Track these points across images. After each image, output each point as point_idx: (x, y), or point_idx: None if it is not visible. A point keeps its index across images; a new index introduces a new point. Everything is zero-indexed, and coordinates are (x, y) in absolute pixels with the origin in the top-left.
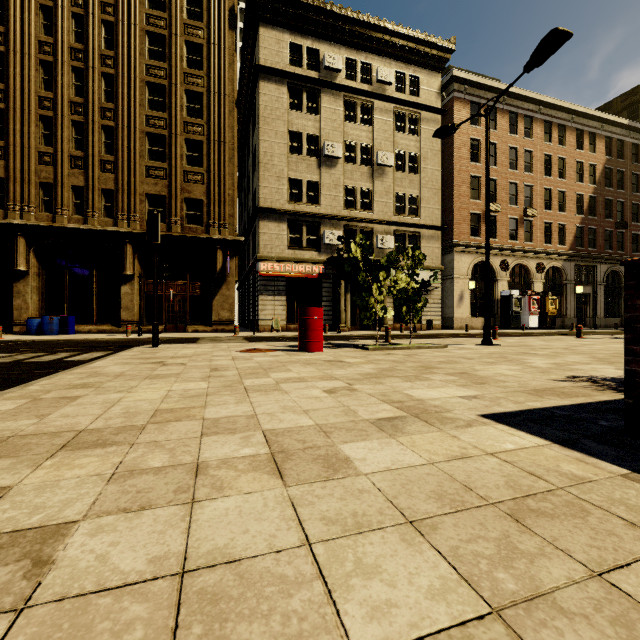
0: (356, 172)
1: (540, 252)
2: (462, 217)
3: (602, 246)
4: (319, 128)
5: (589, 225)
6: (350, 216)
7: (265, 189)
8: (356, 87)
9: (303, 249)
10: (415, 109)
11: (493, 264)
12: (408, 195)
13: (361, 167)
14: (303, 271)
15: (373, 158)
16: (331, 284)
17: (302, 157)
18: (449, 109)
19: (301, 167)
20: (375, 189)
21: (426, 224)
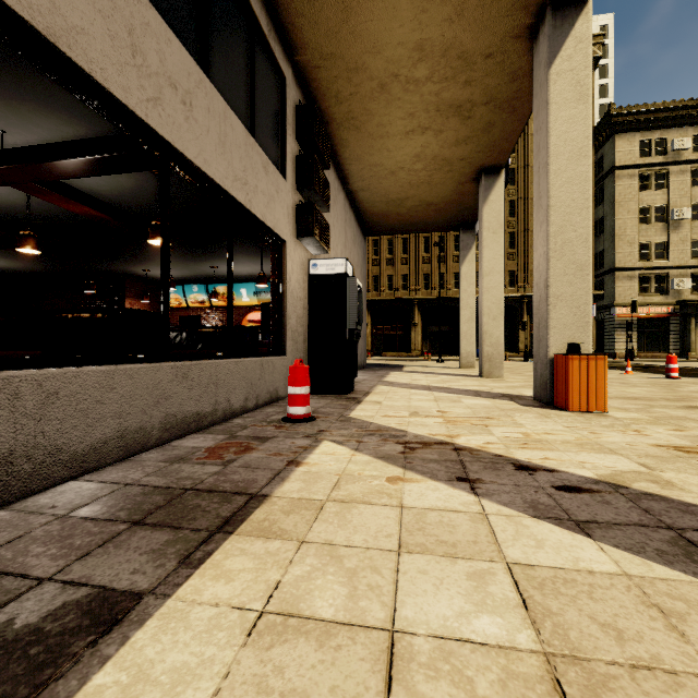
0: None
1: None
2: None
3: None
4: (666, 199)
5: None
6: None
7: (619, 254)
8: None
9: (651, 295)
10: None
11: None
12: None
13: None
14: (653, 312)
15: None
16: (678, 321)
17: (651, 225)
18: None
19: (650, 232)
20: None
21: None
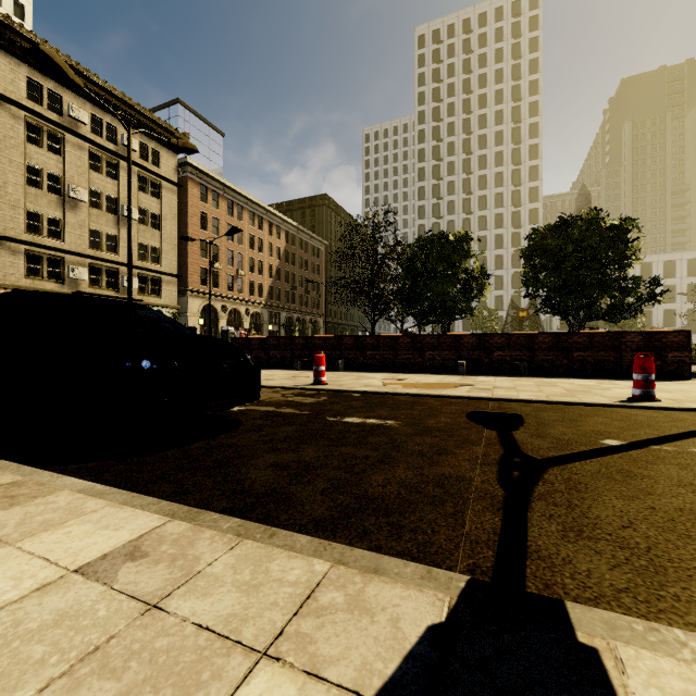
0: (102, 218)
1: (248, 301)
2: (194, 270)
3: (284, 300)
4: (63, 169)
5: (277, 286)
6: (97, 256)
7: None
8: (103, 144)
9: (44, 280)
10: (157, 177)
11: (217, 307)
12: (151, 245)
13: (107, 214)
14: None
15: (119, 209)
16: None
17: (43, 192)
18: (184, 184)
19: (42, 201)
20: (121, 236)
21: (166, 272)
